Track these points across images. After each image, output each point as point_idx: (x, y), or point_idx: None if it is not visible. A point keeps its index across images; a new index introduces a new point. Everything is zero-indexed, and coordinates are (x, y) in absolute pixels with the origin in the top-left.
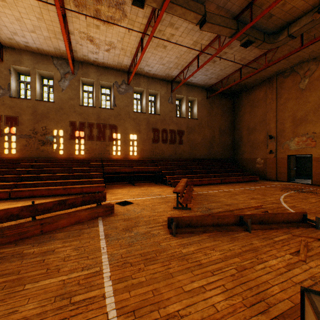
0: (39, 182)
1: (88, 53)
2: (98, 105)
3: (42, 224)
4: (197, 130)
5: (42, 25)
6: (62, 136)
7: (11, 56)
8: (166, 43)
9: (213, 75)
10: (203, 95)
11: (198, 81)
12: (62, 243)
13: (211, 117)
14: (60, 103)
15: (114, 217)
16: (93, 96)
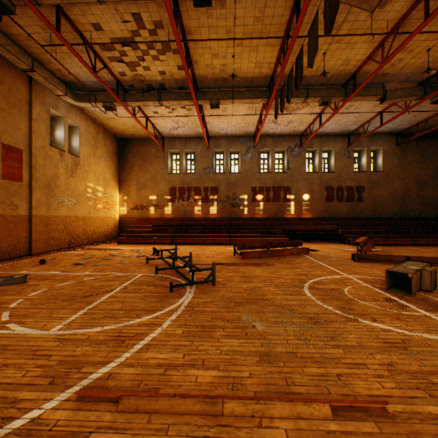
0: (242, 235)
1: (268, 130)
2: (274, 171)
3: (278, 251)
4: (382, 184)
5: (242, 122)
6: (246, 200)
7: (213, 143)
8: (344, 111)
9: (404, 122)
10: (390, 142)
11: (383, 129)
12: (294, 259)
13: (403, 167)
14: (244, 173)
15: (311, 255)
16: (268, 162)
